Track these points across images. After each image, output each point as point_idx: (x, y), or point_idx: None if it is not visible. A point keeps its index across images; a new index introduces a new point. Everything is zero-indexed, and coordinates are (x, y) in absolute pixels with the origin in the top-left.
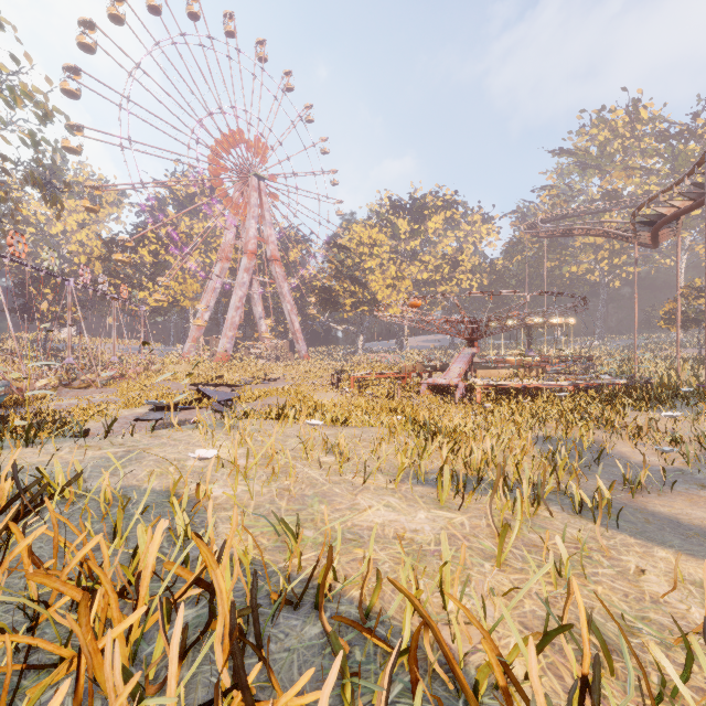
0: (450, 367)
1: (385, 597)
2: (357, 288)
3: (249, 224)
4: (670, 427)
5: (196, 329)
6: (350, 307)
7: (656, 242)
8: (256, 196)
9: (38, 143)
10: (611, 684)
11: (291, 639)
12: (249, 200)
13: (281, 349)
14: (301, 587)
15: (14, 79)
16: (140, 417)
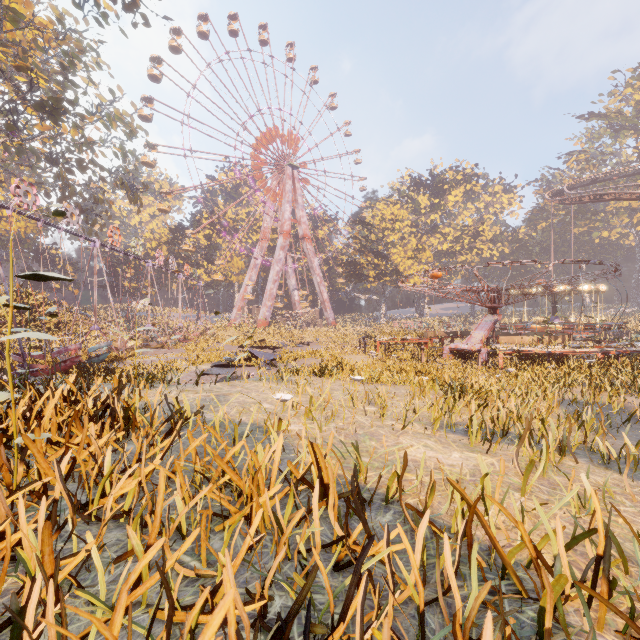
0: (472, 334)
1: (434, 506)
2: (380, 261)
3: (285, 208)
4: None
5: (241, 299)
6: (373, 278)
7: None
8: (290, 183)
9: (125, 155)
10: (625, 579)
11: (369, 523)
12: (285, 187)
13: (312, 316)
14: (369, 493)
15: (110, 107)
16: (206, 372)
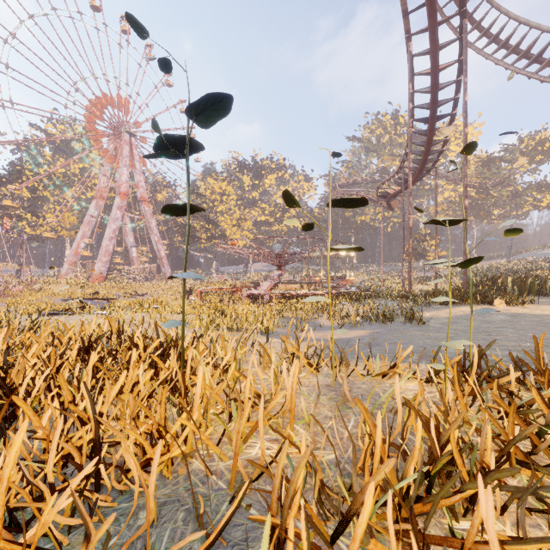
0: (263, 284)
1: None
2: (211, 226)
3: (122, 171)
4: (352, 311)
5: (73, 254)
6: (205, 240)
7: (390, 208)
8: (128, 149)
9: None
10: None
11: None
12: (122, 151)
13: (150, 271)
14: None
15: None
16: None
